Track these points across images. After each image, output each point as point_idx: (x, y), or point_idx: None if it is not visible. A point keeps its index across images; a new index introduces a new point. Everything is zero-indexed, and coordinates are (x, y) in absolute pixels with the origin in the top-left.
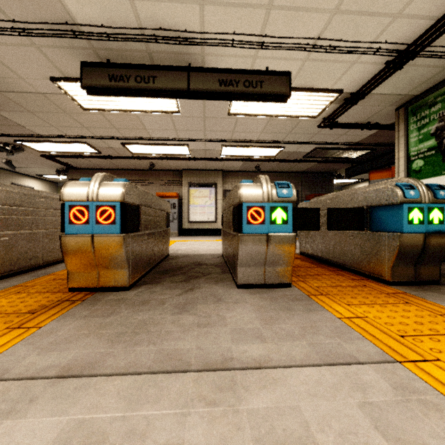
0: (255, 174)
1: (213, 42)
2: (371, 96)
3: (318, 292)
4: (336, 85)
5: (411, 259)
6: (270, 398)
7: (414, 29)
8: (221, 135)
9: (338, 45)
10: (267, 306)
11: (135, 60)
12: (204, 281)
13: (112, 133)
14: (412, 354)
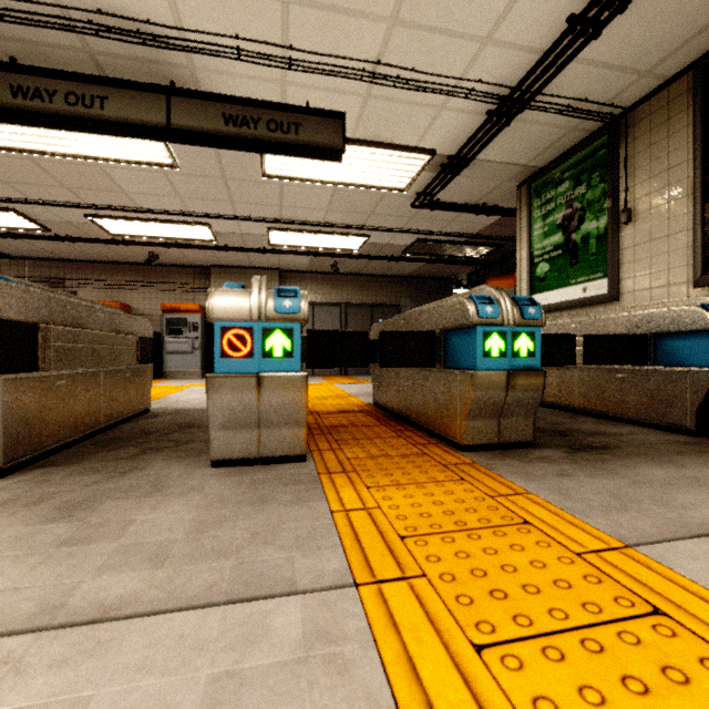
0: (334, 277)
1: (204, 47)
2: (479, 163)
3: (341, 468)
4: (424, 141)
5: (492, 411)
6: (51, 686)
7: (515, 65)
8: (262, 210)
9: (412, 78)
10: (231, 498)
11: (67, 65)
12: (166, 456)
13: (62, 195)
14: (390, 569)
